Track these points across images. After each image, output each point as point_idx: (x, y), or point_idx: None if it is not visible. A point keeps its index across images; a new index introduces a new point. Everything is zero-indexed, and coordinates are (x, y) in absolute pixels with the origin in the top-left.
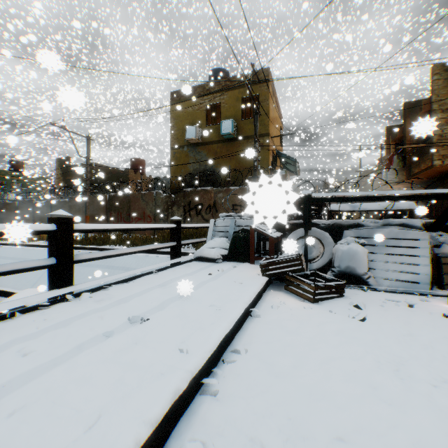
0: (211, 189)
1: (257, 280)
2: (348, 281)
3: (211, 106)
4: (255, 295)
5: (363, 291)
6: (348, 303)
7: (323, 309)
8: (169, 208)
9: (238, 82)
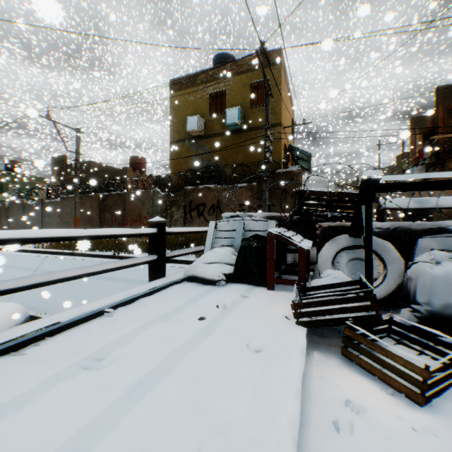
0: (215, 187)
1: (290, 337)
2: (449, 332)
3: (215, 94)
4: (298, 403)
5: None
6: None
7: None
8: (167, 209)
9: (245, 64)
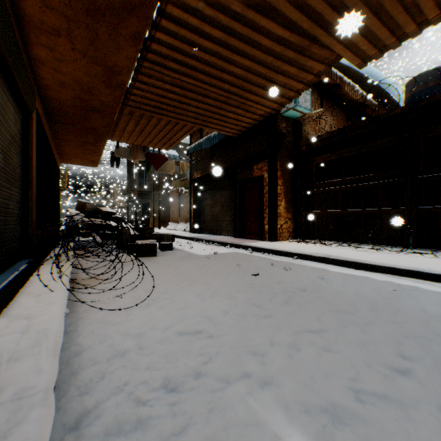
0: None
1: None
2: None
3: None
4: None
5: None
6: None
7: None
8: None
9: None
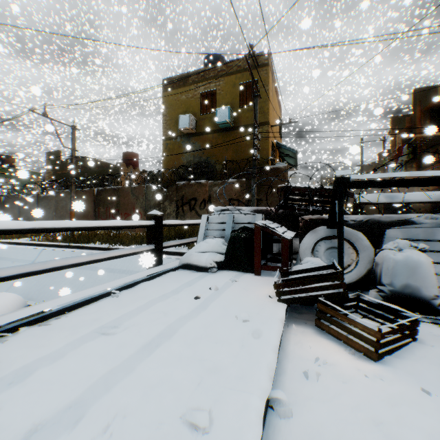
0: (206, 182)
1: (272, 311)
2: (408, 308)
3: (206, 94)
4: (276, 355)
5: (439, 327)
6: (437, 361)
7: (403, 382)
8: (160, 203)
9: (235, 66)
